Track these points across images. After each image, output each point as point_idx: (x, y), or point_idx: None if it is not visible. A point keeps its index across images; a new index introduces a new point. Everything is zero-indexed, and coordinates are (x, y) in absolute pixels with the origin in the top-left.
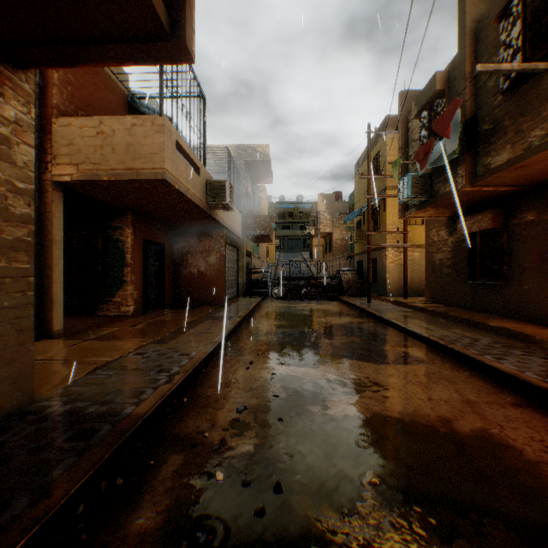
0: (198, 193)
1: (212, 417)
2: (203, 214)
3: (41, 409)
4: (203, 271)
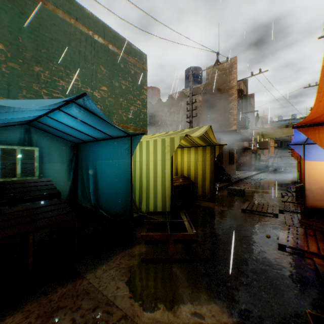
0: (247, 145)
1: (256, 178)
2: (247, 148)
3: (237, 175)
4: (244, 161)
